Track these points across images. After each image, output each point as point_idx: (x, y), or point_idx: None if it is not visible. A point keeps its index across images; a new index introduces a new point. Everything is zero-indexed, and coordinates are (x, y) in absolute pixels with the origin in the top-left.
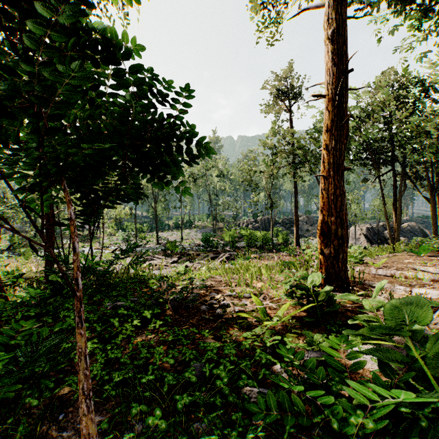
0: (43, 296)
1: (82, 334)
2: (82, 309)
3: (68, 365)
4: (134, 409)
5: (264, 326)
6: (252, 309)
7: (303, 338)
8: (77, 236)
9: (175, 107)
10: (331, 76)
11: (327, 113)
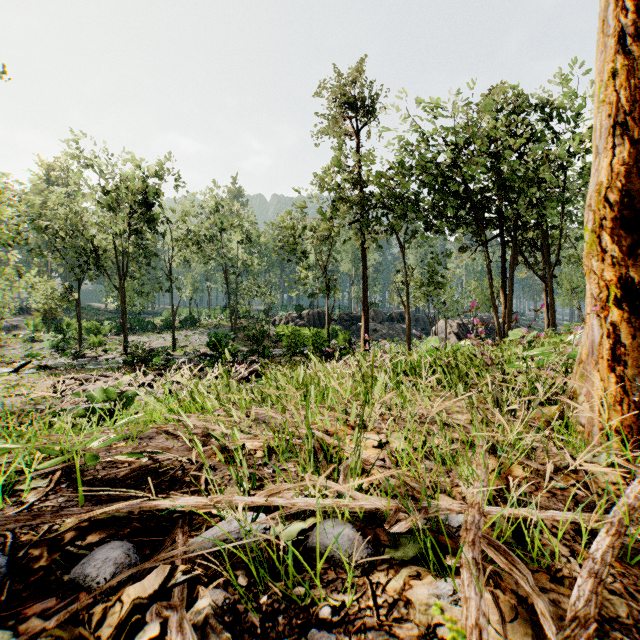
0: None
1: None
2: None
3: None
4: None
5: None
6: None
7: None
8: None
9: None
10: None
11: None
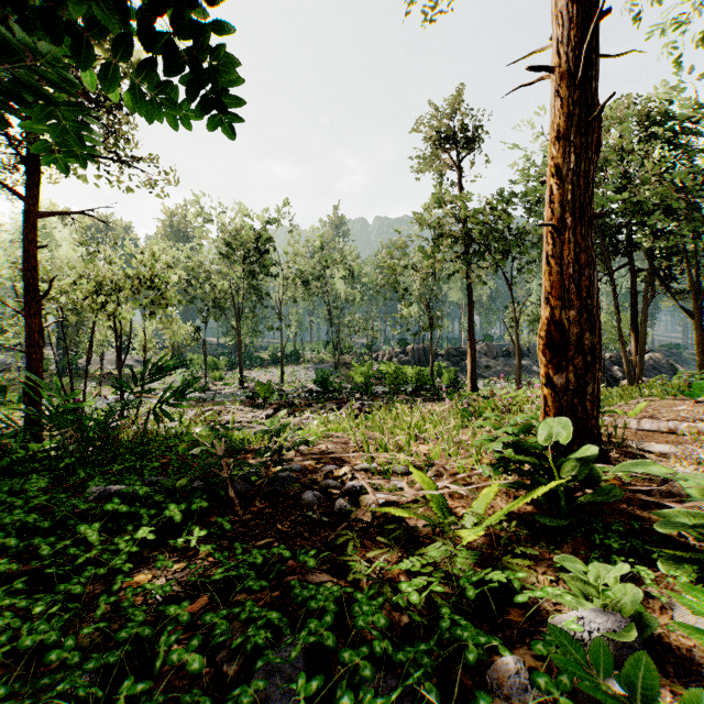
0: None
1: None
2: None
3: None
4: None
5: (448, 539)
6: (415, 497)
7: (544, 568)
8: None
9: None
10: (569, 25)
11: (560, 102)
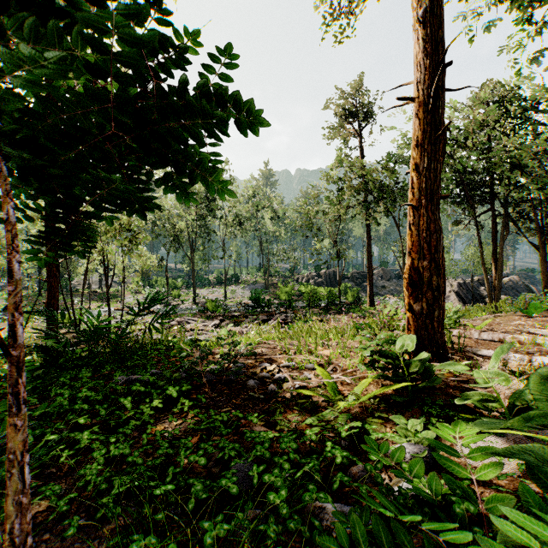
0: (30, 367)
1: (19, 426)
2: (23, 380)
3: (53, 466)
4: (136, 544)
5: (336, 408)
6: (318, 384)
7: (391, 425)
8: (19, 250)
9: (206, 75)
10: (423, 72)
11: (417, 122)
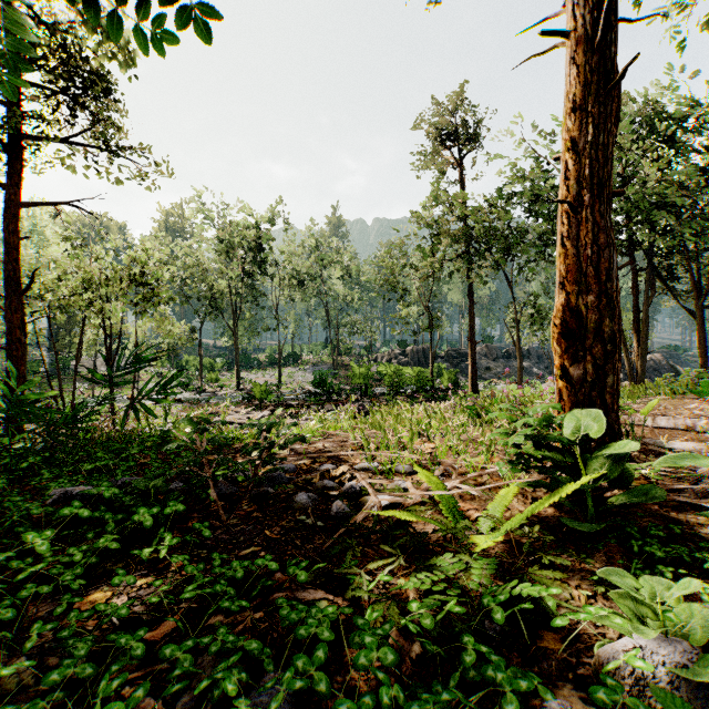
0: None
1: None
2: None
3: None
4: None
5: (462, 547)
6: (422, 499)
7: (577, 581)
8: None
9: None
10: None
11: (577, 70)
